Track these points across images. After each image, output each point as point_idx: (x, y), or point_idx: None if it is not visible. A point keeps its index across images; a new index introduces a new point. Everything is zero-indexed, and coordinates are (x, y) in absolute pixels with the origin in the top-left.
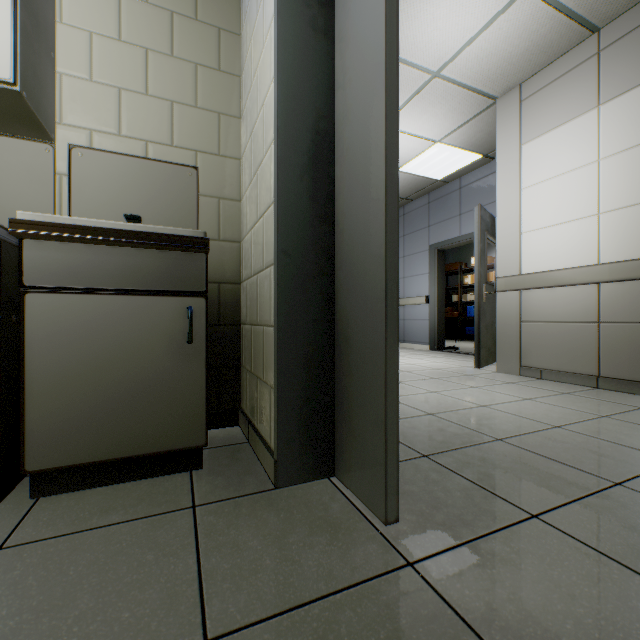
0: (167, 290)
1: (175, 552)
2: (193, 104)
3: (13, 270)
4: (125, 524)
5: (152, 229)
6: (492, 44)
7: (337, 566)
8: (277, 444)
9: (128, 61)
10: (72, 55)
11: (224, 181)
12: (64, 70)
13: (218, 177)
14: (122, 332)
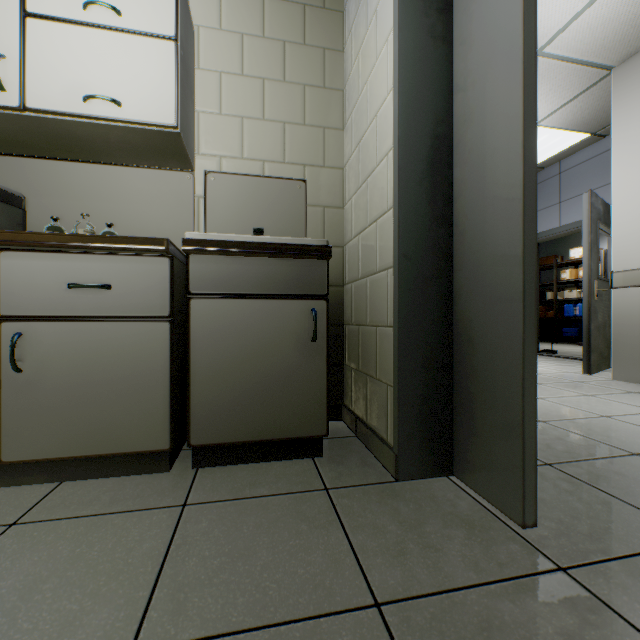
0: (295, 294)
1: (324, 526)
2: (301, 122)
3: (178, 280)
4: (273, 497)
5: (284, 240)
6: (610, 9)
7: (482, 559)
8: (398, 439)
9: (249, 92)
10: (206, 94)
11: (328, 190)
12: (201, 108)
13: (323, 187)
14: (259, 331)
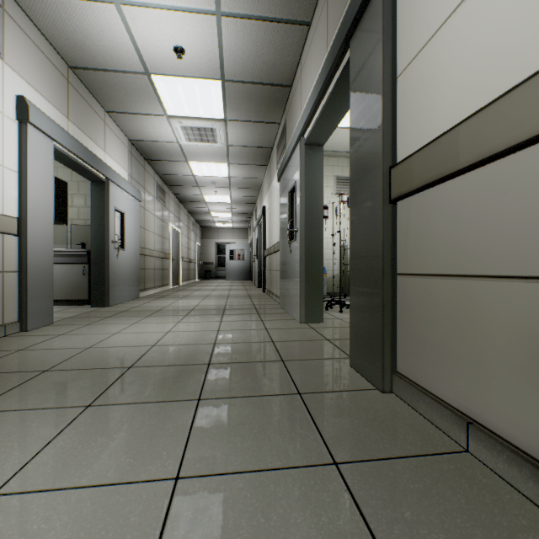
0: None
1: None
2: None
3: None
4: None
5: None
6: None
7: None
8: None
9: None
10: None
11: None
12: None
13: None
14: None
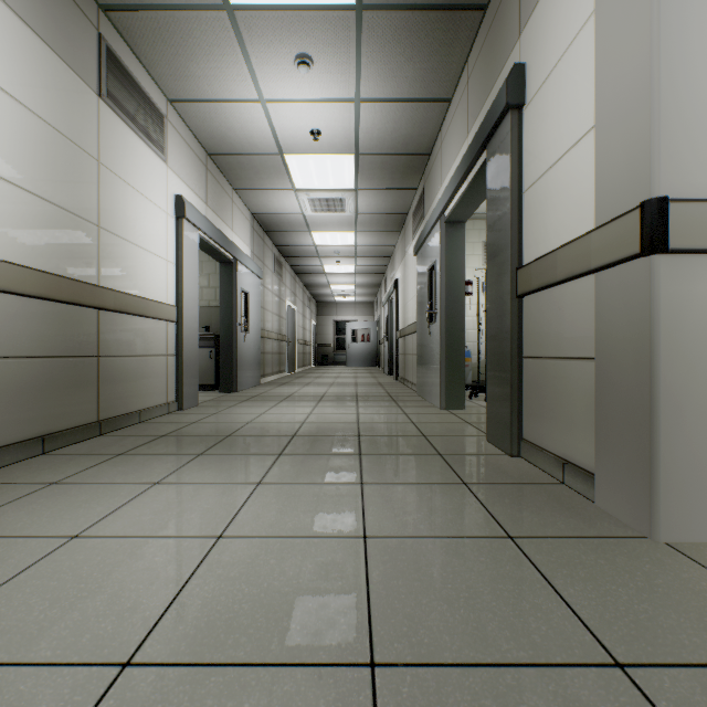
0: None
1: None
2: None
3: None
4: None
5: None
6: None
7: None
8: None
9: None
10: None
11: None
12: None
13: None
14: None
